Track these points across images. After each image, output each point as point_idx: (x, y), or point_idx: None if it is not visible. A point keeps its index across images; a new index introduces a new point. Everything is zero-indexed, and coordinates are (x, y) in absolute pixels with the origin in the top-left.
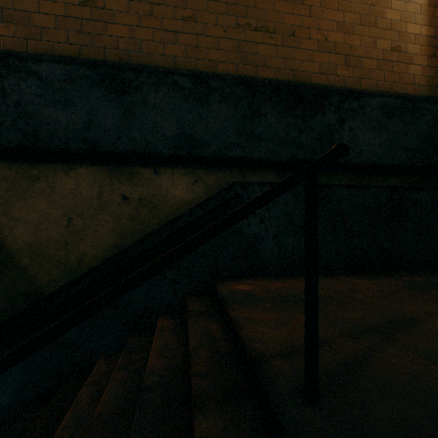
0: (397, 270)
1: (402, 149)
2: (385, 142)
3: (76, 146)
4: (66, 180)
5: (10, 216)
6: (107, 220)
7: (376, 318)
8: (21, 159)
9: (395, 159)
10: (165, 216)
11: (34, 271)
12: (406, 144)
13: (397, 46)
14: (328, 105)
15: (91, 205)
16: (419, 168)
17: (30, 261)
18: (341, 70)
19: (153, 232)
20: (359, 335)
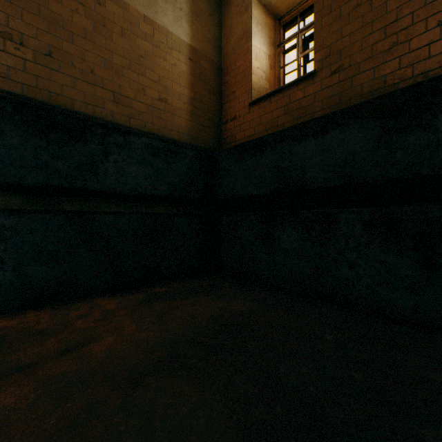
0: (160, 282)
1: (166, 183)
2: (151, 176)
3: None
4: None
5: None
6: None
7: (57, 348)
8: None
9: (160, 190)
10: None
11: None
12: (170, 179)
13: (165, 98)
14: (91, 136)
15: None
16: (180, 198)
17: None
18: (110, 105)
19: None
20: (4, 377)
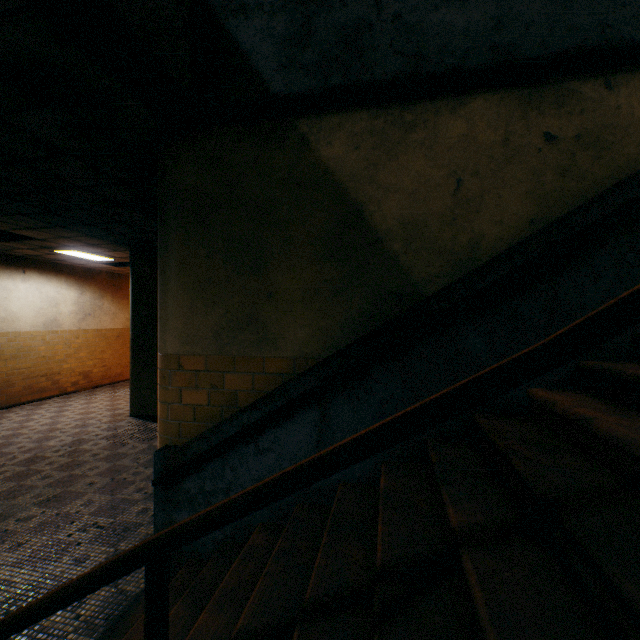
0: None
1: None
2: None
3: (479, 59)
4: (453, 122)
5: (377, 185)
6: (518, 179)
7: None
8: (391, 102)
9: None
10: (627, 162)
11: (407, 262)
12: None
13: None
14: None
15: (491, 157)
16: None
17: (402, 248)
18: None
19: (621, 181)
20: None
